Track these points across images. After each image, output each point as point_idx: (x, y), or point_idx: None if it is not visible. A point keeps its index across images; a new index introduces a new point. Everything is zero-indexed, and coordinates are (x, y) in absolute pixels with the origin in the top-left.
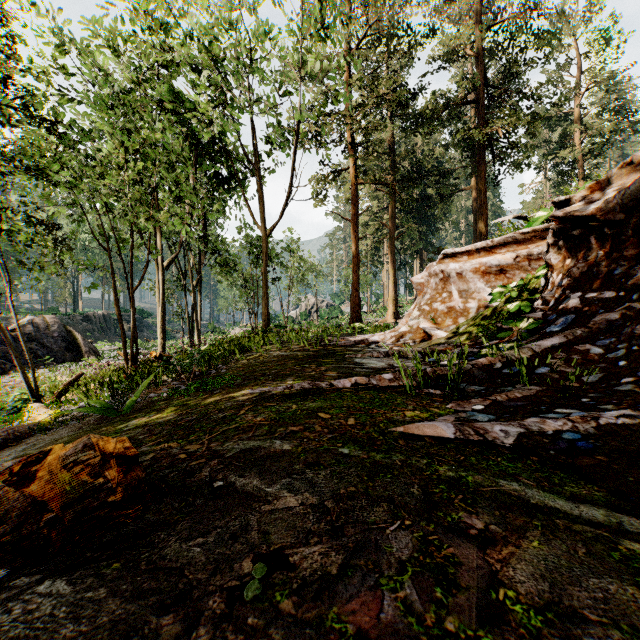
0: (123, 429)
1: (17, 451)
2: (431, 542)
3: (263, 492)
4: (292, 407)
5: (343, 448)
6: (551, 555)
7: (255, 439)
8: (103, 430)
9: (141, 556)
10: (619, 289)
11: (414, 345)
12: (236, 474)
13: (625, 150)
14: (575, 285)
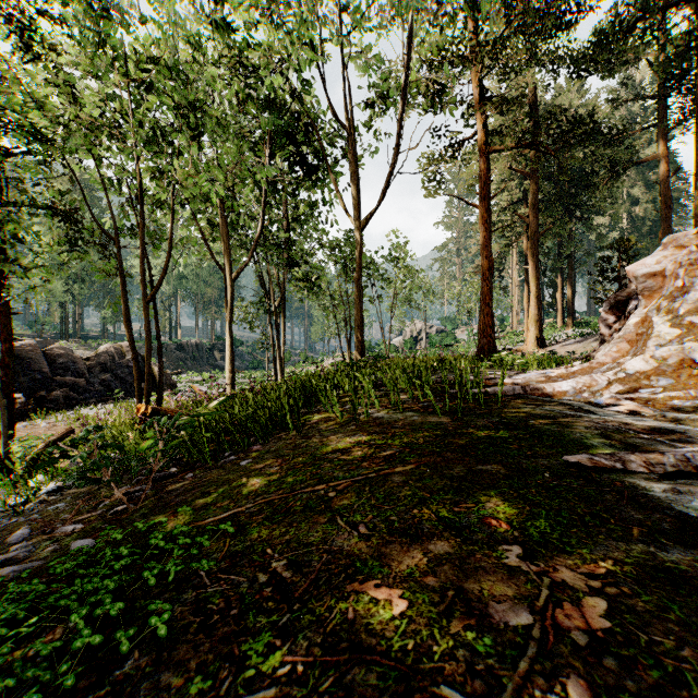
0: None
1: None
2: None
3: None
4: None
5: None
6: None
7: None
8: None
9: None
10: None
11: None
12: None
13: None
14: None
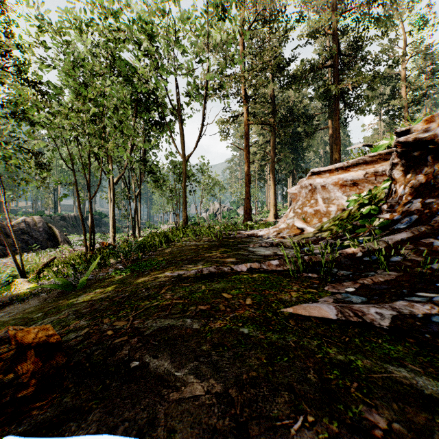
0: (73, 302)
1: None
2: None
3: (172, 376)
4: (201, 287)
5: (243, 328)
6: None
7: (170, 317)
8: (60, 302)
9: None
10: None
11: (290, 237)
12: (151, 354)
13: (436, 100)
14: (415, 193)
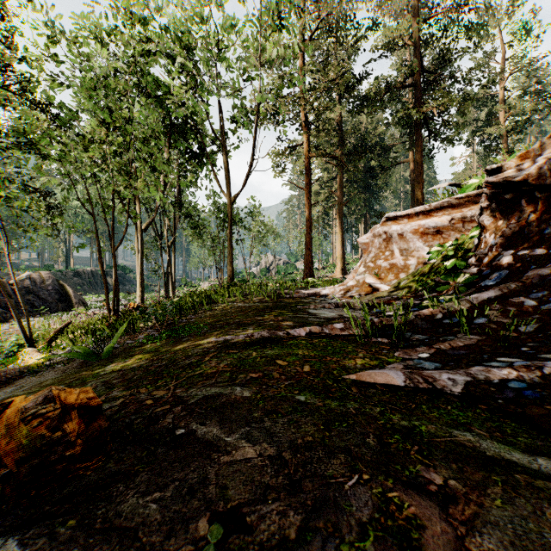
0: (100, 373)
1: (6, 392)
2: (391, 500)
3: (222, 441)
4: (252, 354)
5: (299, 395)
6: (517, 516)
7: (217, 385)
8: (83, 374)
9: (97, 511)
10: (549, 247)
11: (360, 297)
12: (197, 422)
13: (543, 127)
14: (507, 244)
